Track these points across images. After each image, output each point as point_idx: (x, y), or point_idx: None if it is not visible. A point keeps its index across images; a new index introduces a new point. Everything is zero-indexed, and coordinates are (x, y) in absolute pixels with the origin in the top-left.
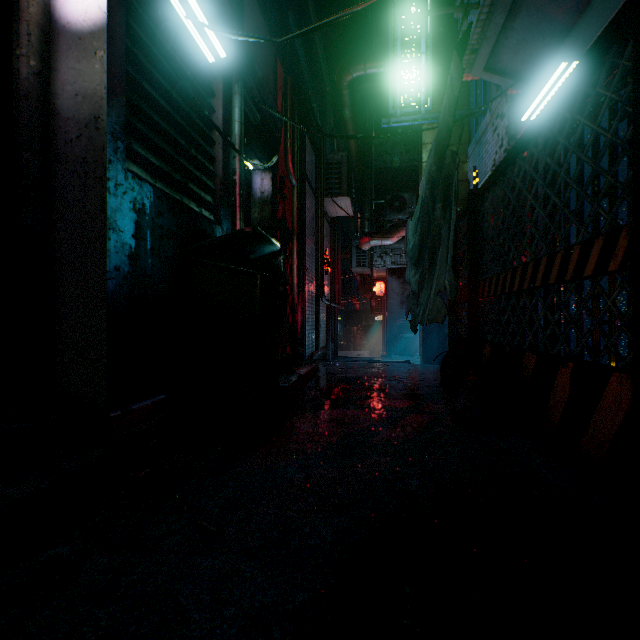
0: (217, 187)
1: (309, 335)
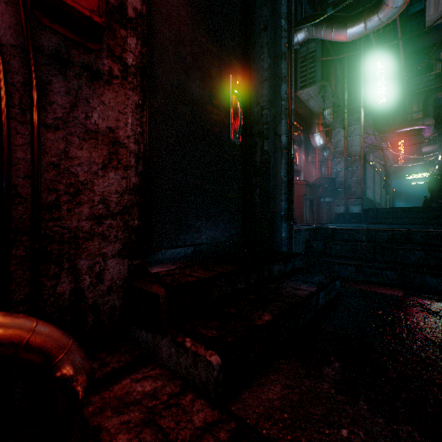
0: None
1: None
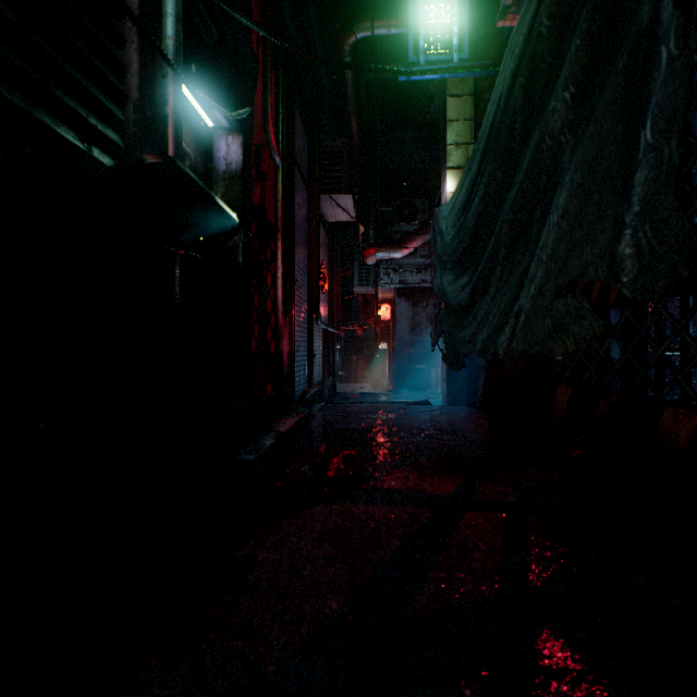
0: (129, 117)
1: (300, 368)
